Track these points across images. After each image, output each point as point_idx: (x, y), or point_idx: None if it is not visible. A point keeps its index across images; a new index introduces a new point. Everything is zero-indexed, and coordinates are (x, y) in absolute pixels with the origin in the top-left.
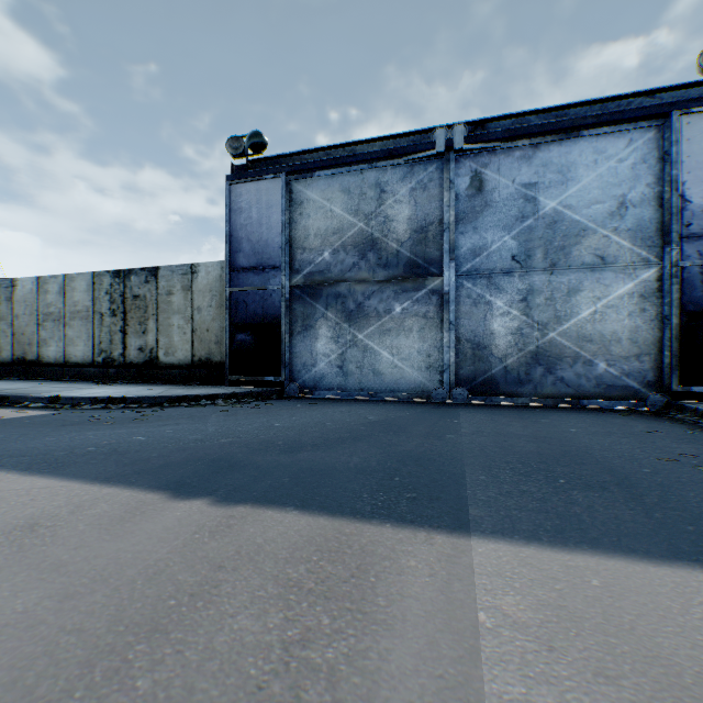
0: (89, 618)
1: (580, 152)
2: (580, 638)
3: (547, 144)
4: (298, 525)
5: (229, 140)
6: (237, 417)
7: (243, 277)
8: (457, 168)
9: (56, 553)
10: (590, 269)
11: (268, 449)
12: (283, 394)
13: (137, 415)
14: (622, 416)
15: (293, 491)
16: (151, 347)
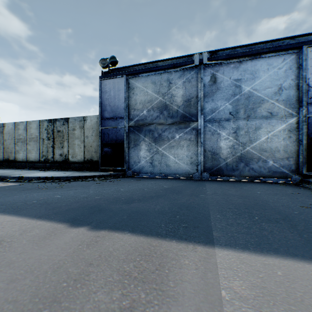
0: (21, 294)
1: (261, 64)
2: (275, 306)
3: (245, 61)
4: (130, 241)
5: (100, 60)
6: (104, 186)
7: (107, 122)
8: (204, 72)
9: (10, 256)
10: (265, 118)
11: (117, 202)
12: (125, 175)
13: (58, 185)
14: (280, 186)
15: (128, 223)
16: (65, 154)
